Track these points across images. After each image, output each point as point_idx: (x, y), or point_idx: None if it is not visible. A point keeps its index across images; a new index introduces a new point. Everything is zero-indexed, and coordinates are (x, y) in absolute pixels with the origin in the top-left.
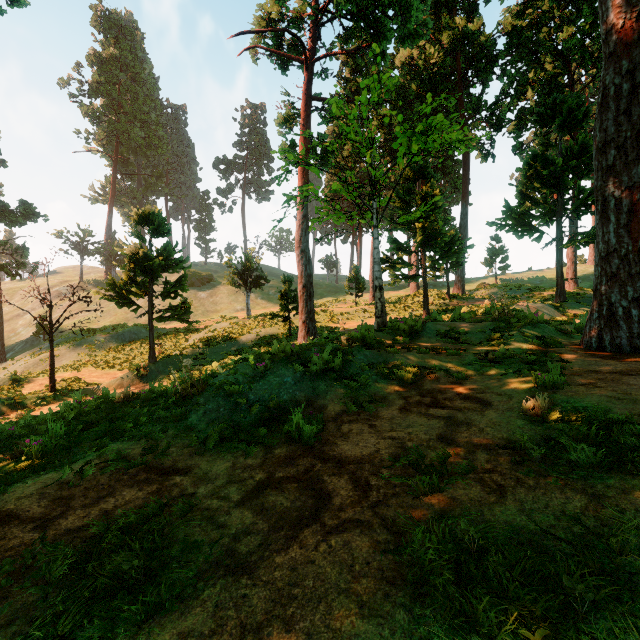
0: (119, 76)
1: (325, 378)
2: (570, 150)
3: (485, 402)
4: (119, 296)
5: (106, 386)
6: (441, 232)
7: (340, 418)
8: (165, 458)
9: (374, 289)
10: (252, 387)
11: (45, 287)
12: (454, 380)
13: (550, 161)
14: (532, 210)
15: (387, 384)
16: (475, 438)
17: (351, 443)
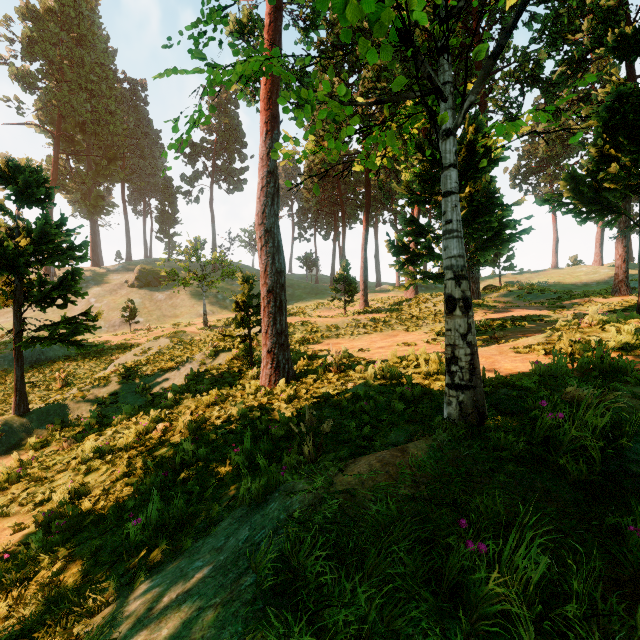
0: (59, 35)
1: None
2: None
3: None
4: None
5: None
6: (497, 203)
7: None
8: None
9: (366, 292)
10: None
11: None
12: None
13: None
14: (605, 181)
15: None
16: None
17: None
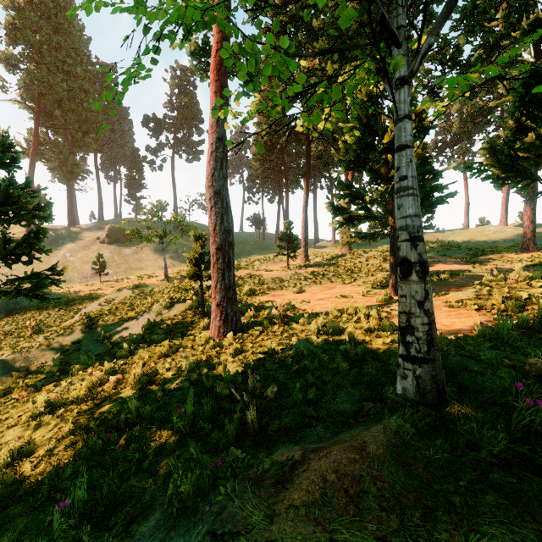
0: (38, 23)
1: None
2: None
3: None
4: None
5: None
6: (428, 168)
7: None
8: None
9: (306, 248)
10: None
11: None
12: None
13: None
14: (520, 151)
15: None
16: None
17: None
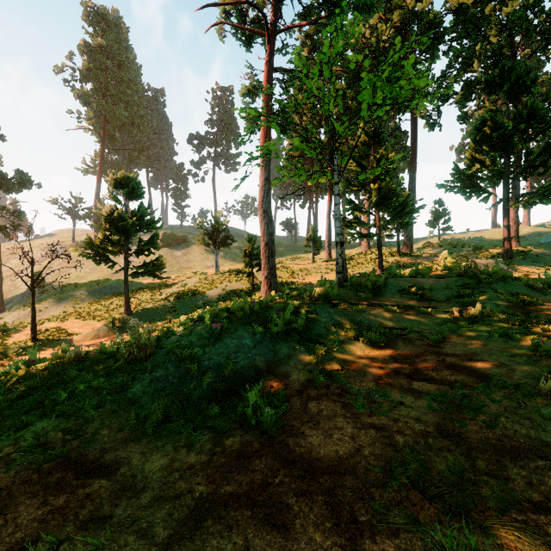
0: (106, 63)
1: (287, 340)
2: (518, 114)
3: (480, 374)
4: (96, 254)
5: (84, 337)
6: (395, 192)
7: (306, 392)
8: (92, 446)
9: (330, 248)
10: (206, 351)
11: (43, 247)
12: (430, 342)
13: (499, 125)
14: (480, 172)
15: (355, 346)
16: (490, 434)
17: (322, 433)
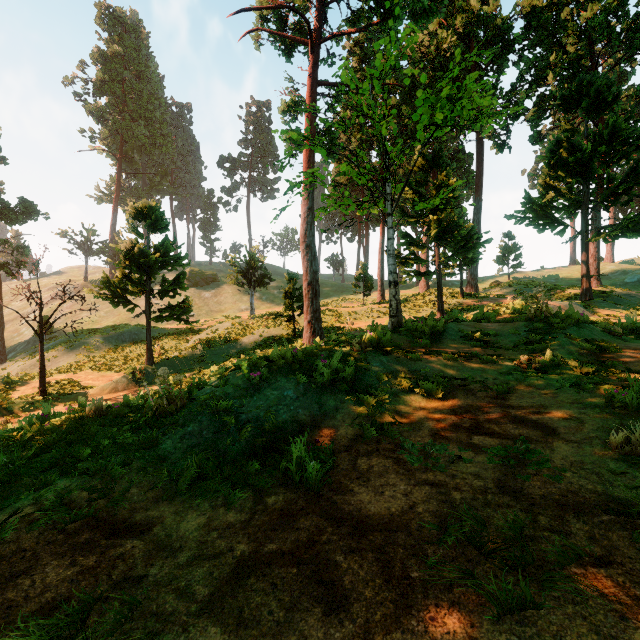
0: (123, 74)
1: (334, 391)
2: (599, 135)
3: (547, 428)
4: (114, 295)
5: (100, 390)
6: (458, 225)
7: (355, 447)
8: (121, 505)
9: (382, 288)
10: (243, 403)
11: (50, 287)
12: (494, 394)
13: (576, 147)
14: (555, 201)
15: (410, 398)
16: (554, 490)
17: (373, 490)
